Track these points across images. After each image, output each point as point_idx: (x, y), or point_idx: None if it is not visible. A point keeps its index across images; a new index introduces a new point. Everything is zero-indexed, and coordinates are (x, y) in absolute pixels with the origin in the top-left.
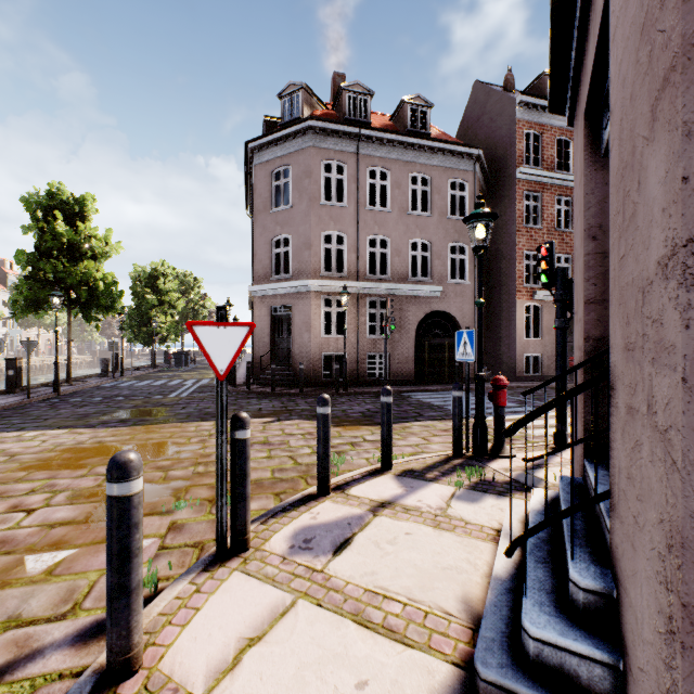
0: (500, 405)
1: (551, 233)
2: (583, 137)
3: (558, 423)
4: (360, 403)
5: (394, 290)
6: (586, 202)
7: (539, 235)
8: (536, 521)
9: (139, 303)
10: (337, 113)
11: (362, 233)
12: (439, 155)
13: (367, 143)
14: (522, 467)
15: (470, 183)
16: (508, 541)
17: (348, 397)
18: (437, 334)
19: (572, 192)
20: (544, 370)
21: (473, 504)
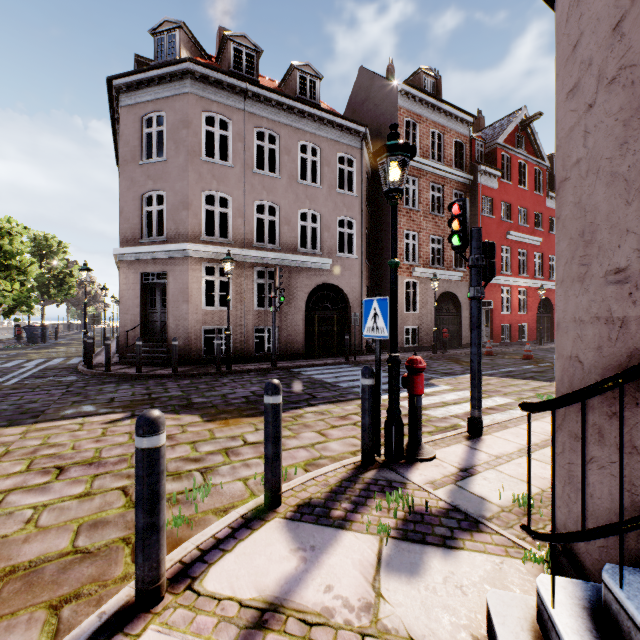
0: (417, 393)
1: (426, 216)
2: None
3: (474, 408)
4: (245, 384)
5: (283, 260)
6: None
7: (417, 217)
8: None
9: None
10: (222, 65)
11: (249, 197)
12: (329, 127)
13: (254, 101)
14: (450, 477)
15: (357, 160)
16: None
17: (232, 376)
18: (325, 307)
19: (443, 181)
20: (421, 341)
21: (415, 582)
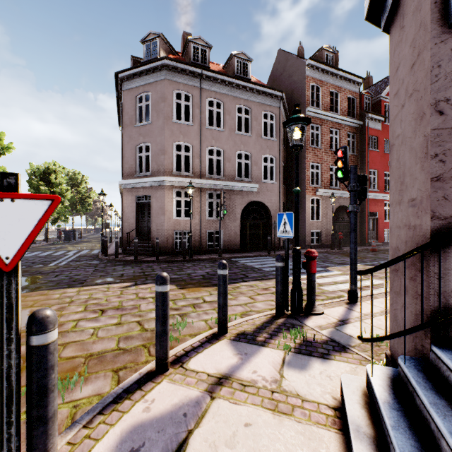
0: (312, 272)
1: (327, 152)
2: (429, 7)
3: (352, 284)
4: (201, 268)
5: (226, 186)
6: (432, 75)
7: (320, 153)
8: (395, 424)
9: (34, 192)
10: (185, 58)
11: (203, 145)
12: (256, 94)
13: (206, 81)
14: (332, 324)
15: (276, 115)
16: (362, 445)
17: (193, 263)
18: (254, 217)
19: (339, 126)
20: (323, 241)
21: (303, 372)
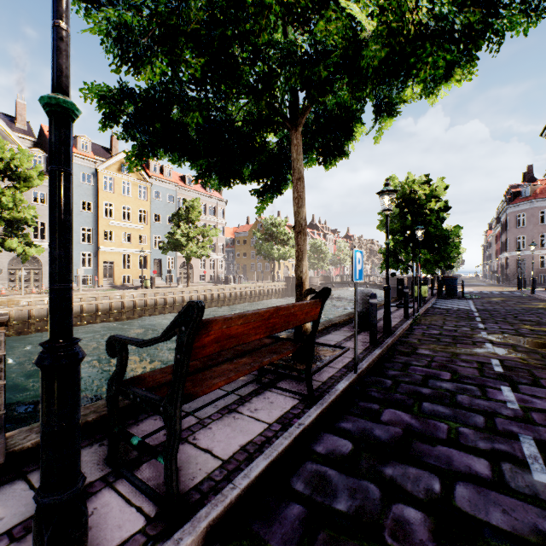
0: None
1: None
2: None
3: None
4: None
5: None
6: None
7: None
8: None
9: None
10: None
11: None
12: None
13: None
14: None
15: None
16: None
17: None
18: None
19: None
20: None
21: None
